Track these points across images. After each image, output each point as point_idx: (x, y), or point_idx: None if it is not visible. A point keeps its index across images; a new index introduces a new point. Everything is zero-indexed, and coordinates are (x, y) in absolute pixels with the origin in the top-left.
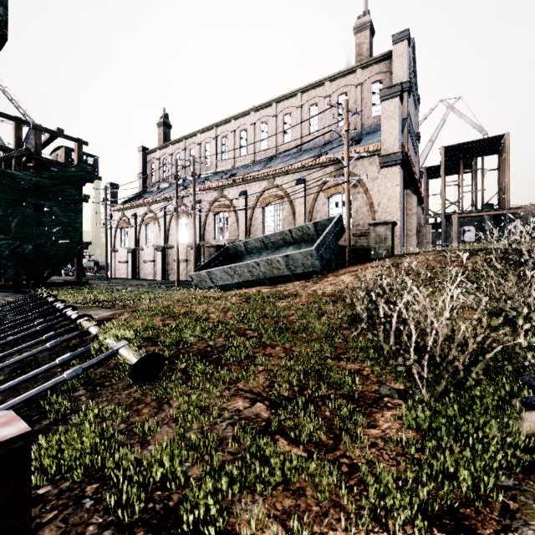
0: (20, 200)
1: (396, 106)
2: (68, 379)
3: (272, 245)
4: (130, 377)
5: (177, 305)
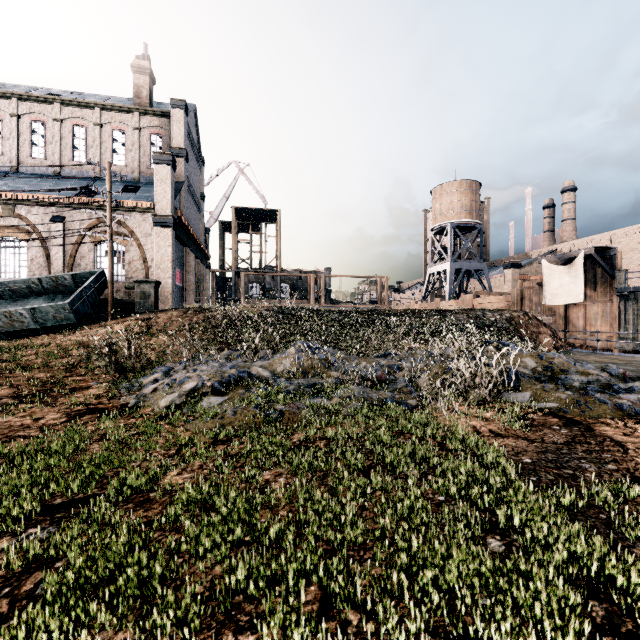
0: None
1: (169, 173)
2: None
3: (11, 293)
4: None
5: None
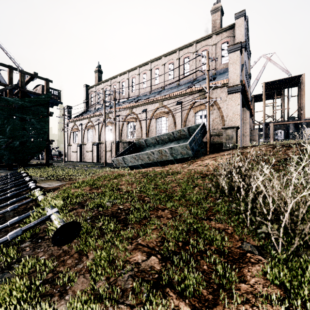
0: (12, 115)
1: (238, 56)
2: (9, 239)
3: (161, 141)
4: (52, 241)
5: (100, 179)
